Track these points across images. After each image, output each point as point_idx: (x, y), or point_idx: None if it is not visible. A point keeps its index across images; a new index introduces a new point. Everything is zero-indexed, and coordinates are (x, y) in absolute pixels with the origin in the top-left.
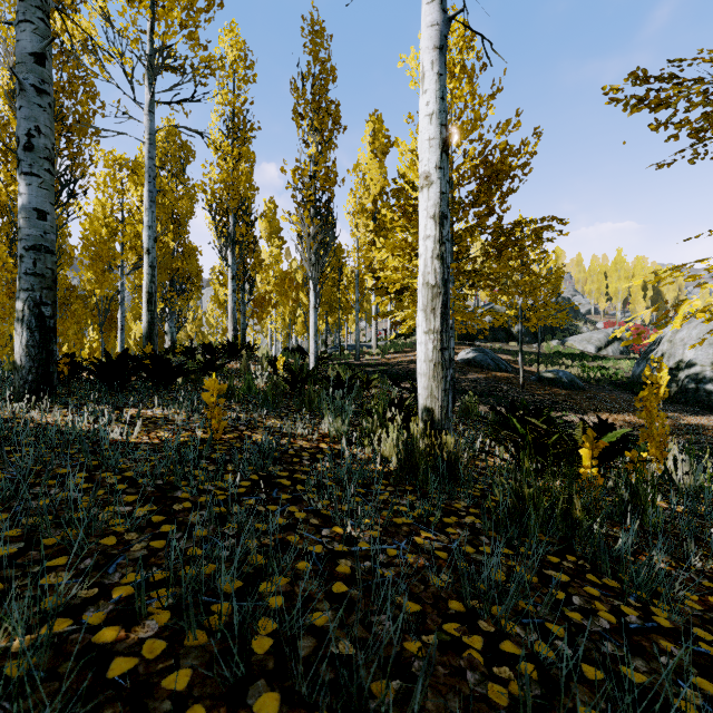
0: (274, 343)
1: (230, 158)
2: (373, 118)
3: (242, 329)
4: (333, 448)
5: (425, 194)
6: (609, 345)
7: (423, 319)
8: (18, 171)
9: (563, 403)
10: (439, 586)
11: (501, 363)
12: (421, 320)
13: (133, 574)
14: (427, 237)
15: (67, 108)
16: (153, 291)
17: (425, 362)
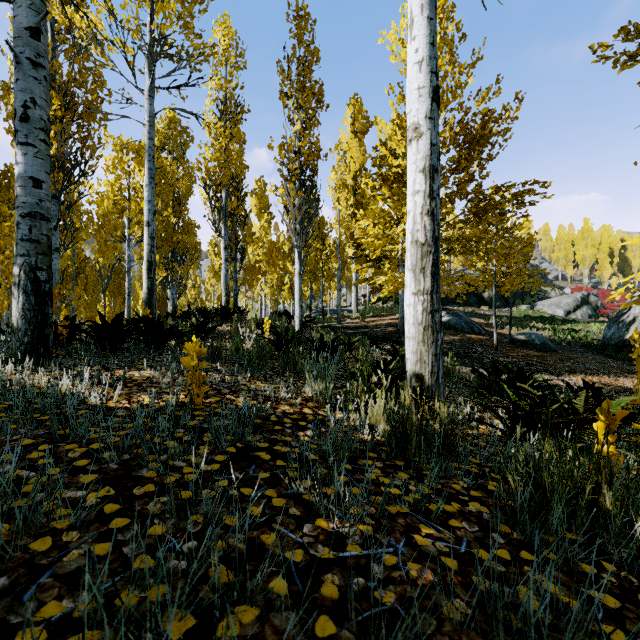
0: (264, 308)
1: (222, 138)
2: (353, 101)
3: (234, 295)
4: (317, 413)
5: (413, 147)
6: (578, 309)
7: (412, 279)
8: (15, 141)
9: (537, 365)
10: (457, 623)
11: (475, 326)
12: (409, 280)
13: (53, 603)
14: (416, 193)
15: (78, 96)
16: (152, 260)
17: (413, 325)
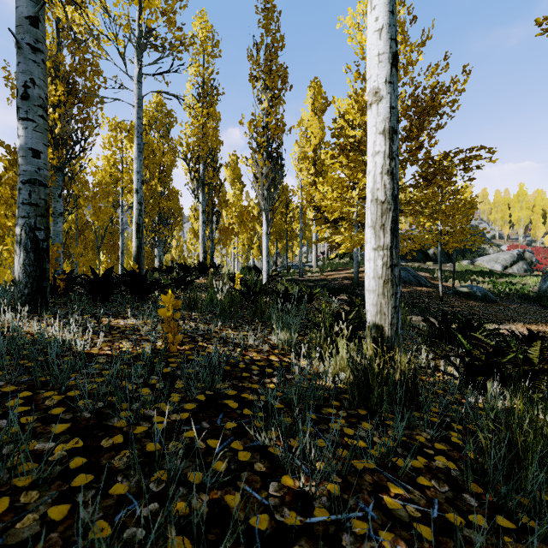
0: (236, 264)
1: (200, 117)
2: (314, 84)
3: (210, 252)
4: (282, 360)
5: (373, 110)
6: (514, 264)
7: (372, 235)
8: (17, 117)
9: (479, 314)
10: None
11: (422, 279)
12: (370, 236)
13: None
14: (376, 153)
15: (78, 84)
16: (140, 222)
17: (373, 279)
